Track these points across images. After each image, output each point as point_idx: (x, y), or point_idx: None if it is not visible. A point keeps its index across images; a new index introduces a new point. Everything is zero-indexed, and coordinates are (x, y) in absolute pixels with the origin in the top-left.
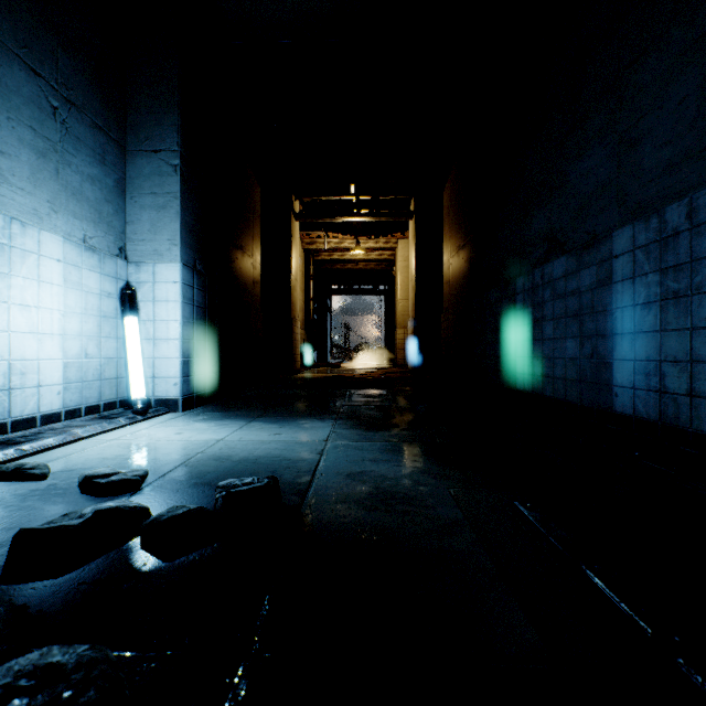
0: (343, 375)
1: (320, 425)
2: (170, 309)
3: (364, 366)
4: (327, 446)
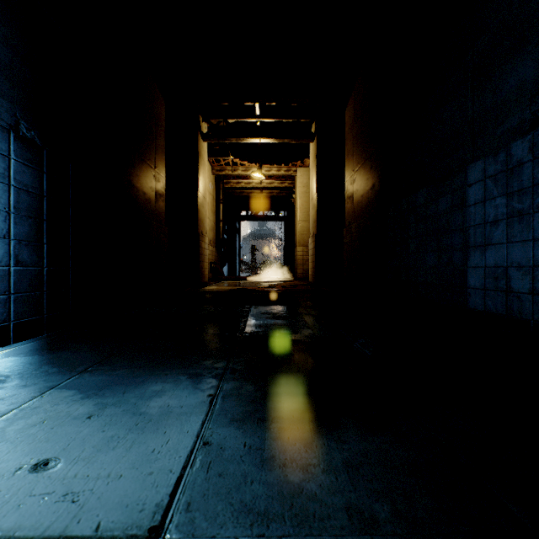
0: (248, 288)
1: (184, 402)
2: None
3: (268, 279)
4: None
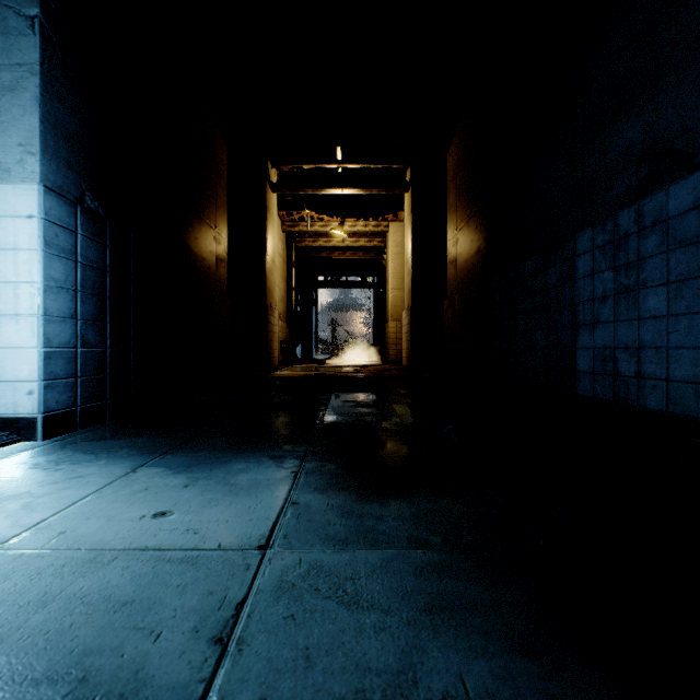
0: (327, 373)
1: (270, 476)
2: (21, 263)
3: (352, 363)
4: (258, 578)
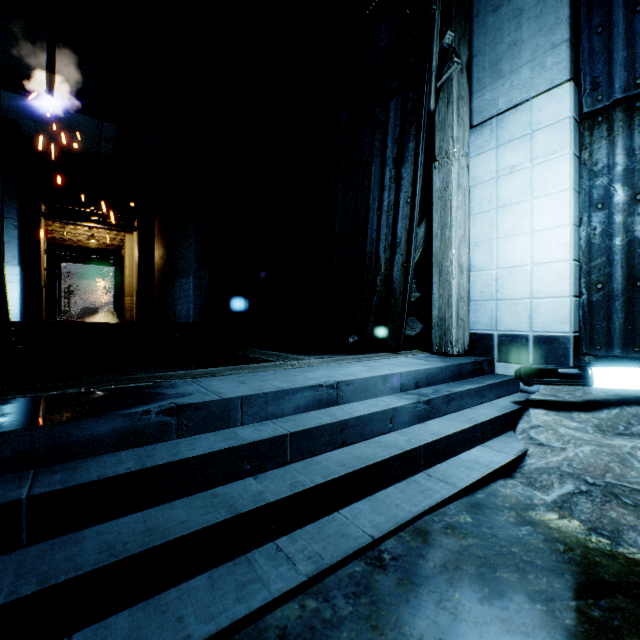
0: None
1: None
2: (14, 286)
3: None
4: None
